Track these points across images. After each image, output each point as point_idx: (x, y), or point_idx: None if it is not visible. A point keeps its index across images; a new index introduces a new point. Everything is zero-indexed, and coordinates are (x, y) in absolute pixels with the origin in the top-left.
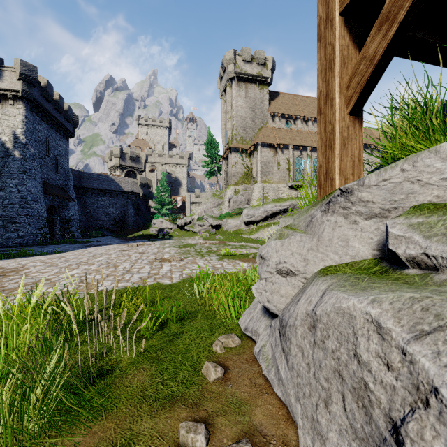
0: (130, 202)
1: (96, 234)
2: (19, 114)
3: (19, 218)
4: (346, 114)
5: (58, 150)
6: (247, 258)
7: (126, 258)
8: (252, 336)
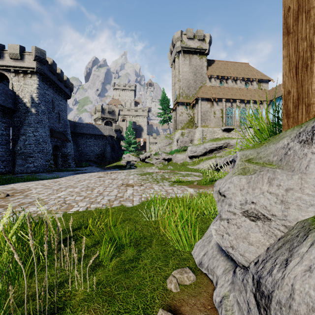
0: (108, 143)
1: (85, 164)
2: (35, 83)
3: (35, 153)
4: None
5: (60, 107)
6: (192, 184)
7: (101, 182)
8: (208, 275)
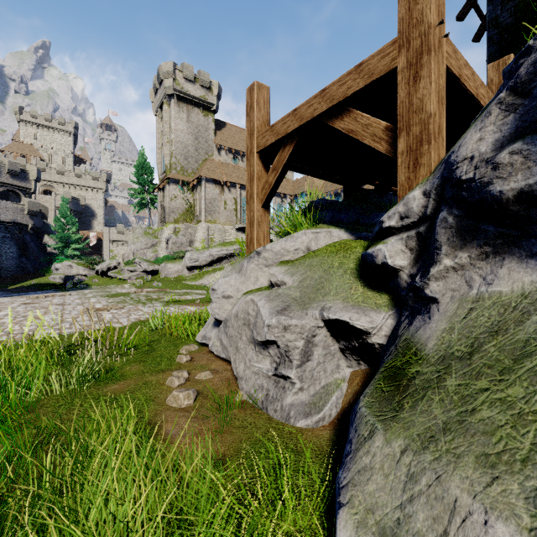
0: (11, 238)
1: None
2: None
3: None
4: (260, 208)
5: None
6: (194, 303)
7: (43, 310)
8: (207, 342)
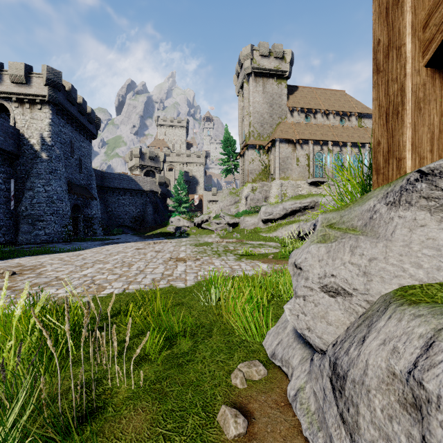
0: (149, 201)
1: (117, 231)
2: (46, 117)
3: (46, 216)
4: (421, 65)
5: (82, 151)
6: (267, 258)
7: (141, 256)
8: (282, 367)
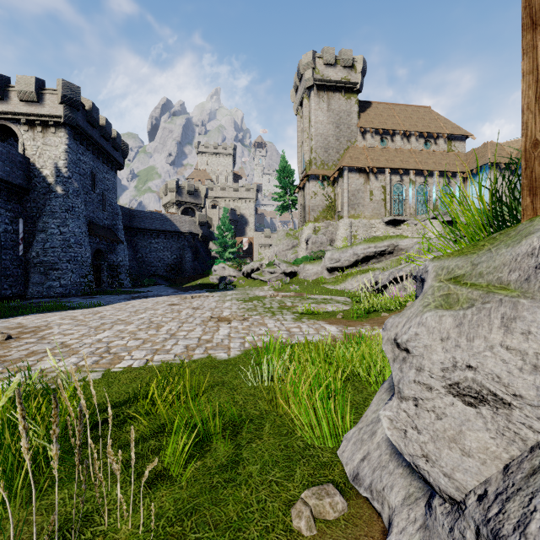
0: (188, 245)
1: (148, 282)
2: (62, 143)
3: (61, 264)
4: None
5: (105, 184)
6: (334, 318)
7: (174, 315)
8: (372, 502)
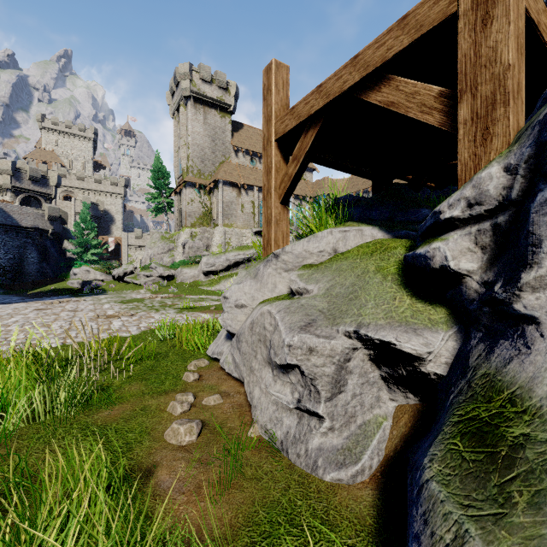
0: (32, 243)
1: None
2: None
3: None
4: (279, 204)
5: None
6: (209, 310)
7: (53, 316)
8: (218, 357)
